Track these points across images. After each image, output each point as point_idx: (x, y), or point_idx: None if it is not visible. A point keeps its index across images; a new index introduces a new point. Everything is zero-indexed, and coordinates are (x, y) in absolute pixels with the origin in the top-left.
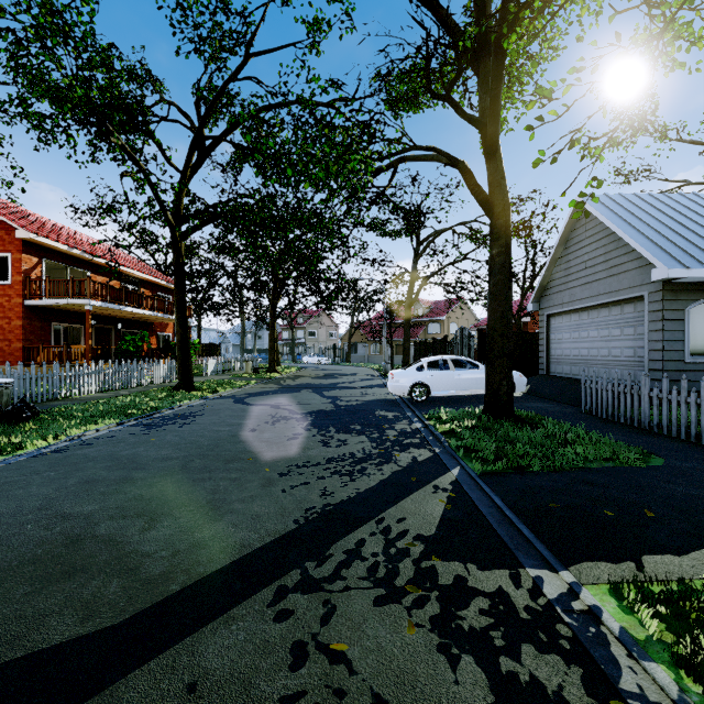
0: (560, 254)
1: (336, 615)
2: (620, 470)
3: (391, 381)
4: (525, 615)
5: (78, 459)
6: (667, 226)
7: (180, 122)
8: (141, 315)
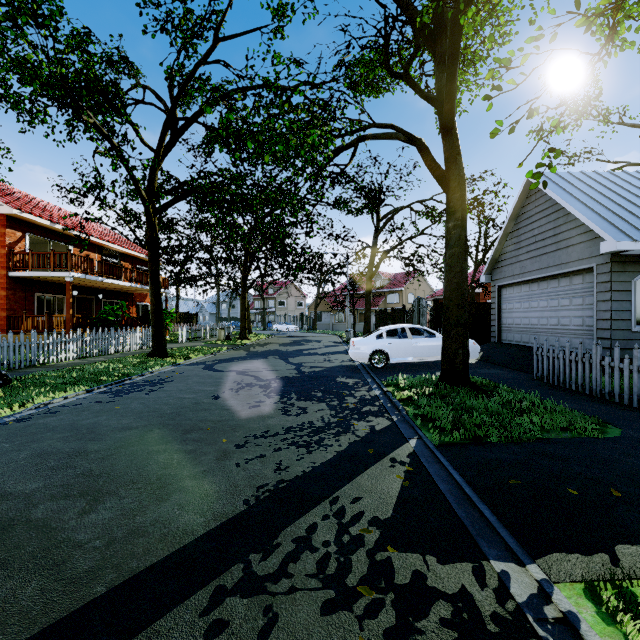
0: (511, 229)
1: (276, 628)
2: (579, 441)
3: (352, 348)
4: (492, 626)
5: (38, 429)
6: (613, 201)
7: (154, 105)
8: (120, 286)
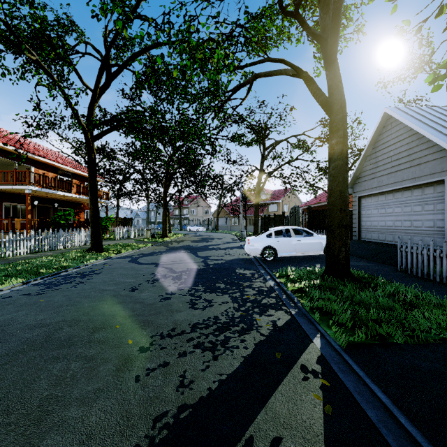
0: (370, 152)
1: None
2: None
3: (247, 245)
4: None
5: None
6: None
7: (93, 55)
8: (70, 197)
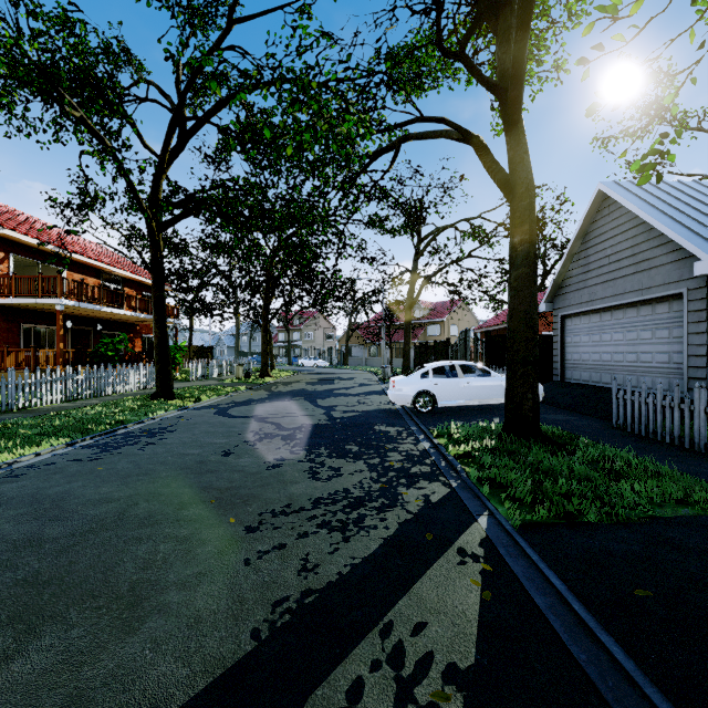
0: (577, 249)
1: None
2: (707, 522)
3: (392, 389)
4: None
5: None
6: (705, 214)
7: (159, 102)
8: (122, 315)
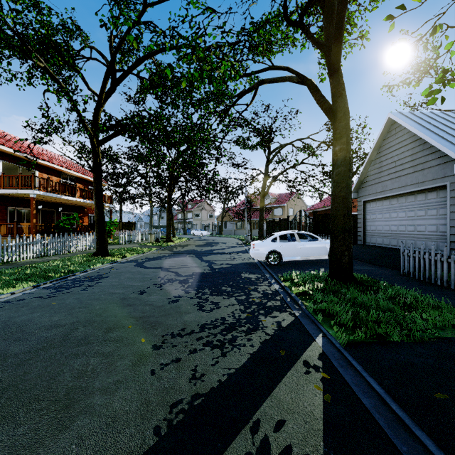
0: (374, 157)
1: None
2: None
3: (252, 249)
4: None
5: None
6: None
7: (98, 60)
8: (75, 201)
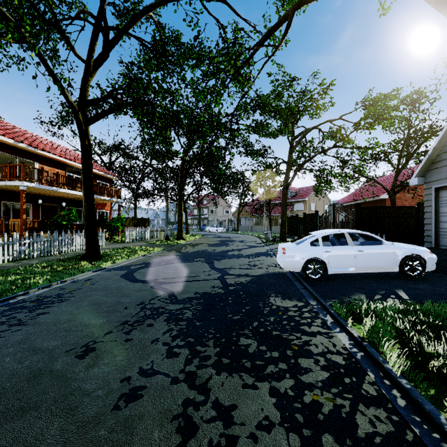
0: None
1: None
2: None
3: (281, 255)
4: None
5: None
6: None
7: (88, 20)
8: (77, 195)
